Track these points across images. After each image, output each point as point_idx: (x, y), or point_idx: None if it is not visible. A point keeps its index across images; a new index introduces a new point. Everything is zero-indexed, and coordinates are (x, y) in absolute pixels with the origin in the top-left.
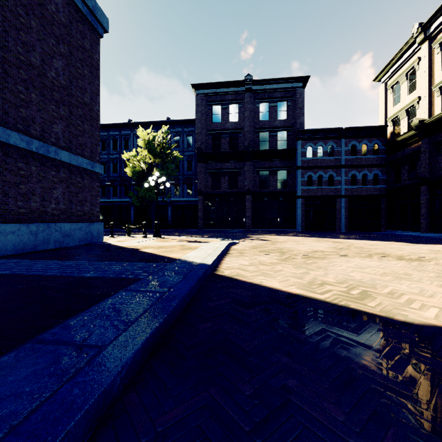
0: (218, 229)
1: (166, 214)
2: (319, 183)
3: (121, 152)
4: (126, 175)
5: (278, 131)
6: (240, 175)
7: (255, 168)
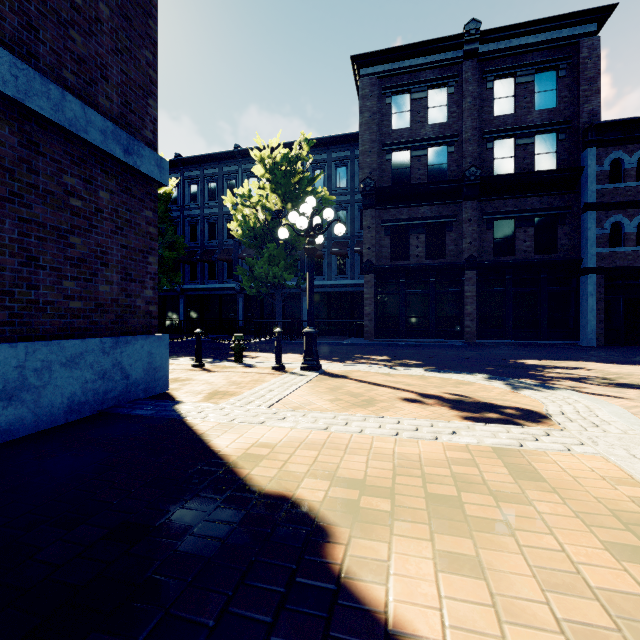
0: (405, 339)
1: (298, 310)
2: (639, 239)
3: (222, 204)
4: (230, 242)
5: (536, 134)
6: (451, 231)
7: (483, 215)
